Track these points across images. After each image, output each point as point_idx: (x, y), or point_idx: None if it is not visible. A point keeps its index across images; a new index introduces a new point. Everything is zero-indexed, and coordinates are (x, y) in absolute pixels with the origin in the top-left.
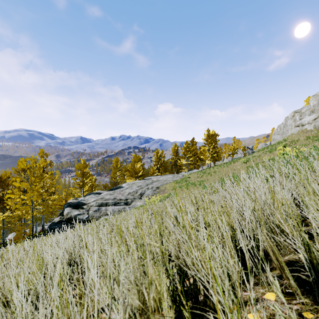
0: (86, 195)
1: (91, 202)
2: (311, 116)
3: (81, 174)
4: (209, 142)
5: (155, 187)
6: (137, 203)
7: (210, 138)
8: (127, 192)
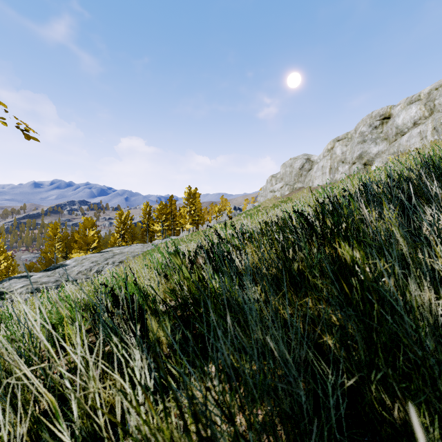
0: (2, 281)
1: (17, 288)
2: (280, 184)
3: None
4: (190, 202)
5: (118, 262)
6: None
7: (192, 198)
8: (76, 270)
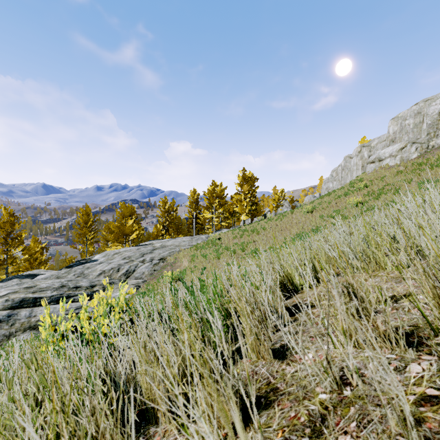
0: (2, 280)
1: None
2: (394, 146)
3: (3, 237)
4: (245, 188)
5: (157, 259)
6: (114, 293)
7: (247, 183)
8: (98, 270)
